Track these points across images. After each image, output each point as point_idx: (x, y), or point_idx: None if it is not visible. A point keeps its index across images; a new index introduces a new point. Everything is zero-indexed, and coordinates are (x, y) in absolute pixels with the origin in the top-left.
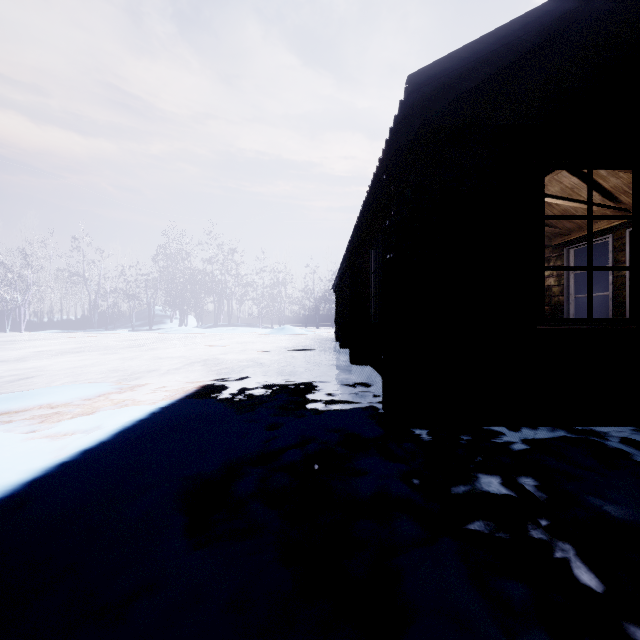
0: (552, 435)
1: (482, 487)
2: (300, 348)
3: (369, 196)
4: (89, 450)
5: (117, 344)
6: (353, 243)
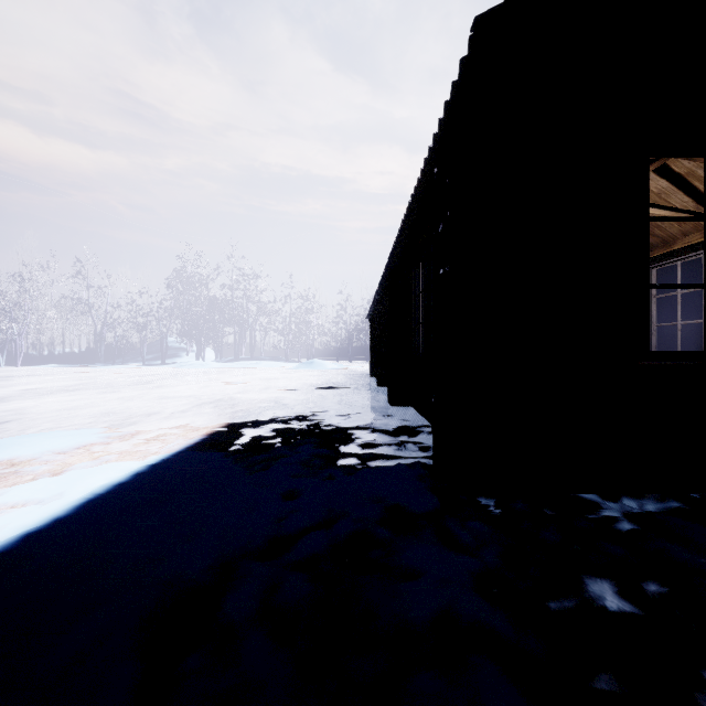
0: (663, 507)
1: (593, 600)
2: (330, 385)
3: (414, 201)
4: (32, 535)
5: (121, 381)
6: (392, 262)
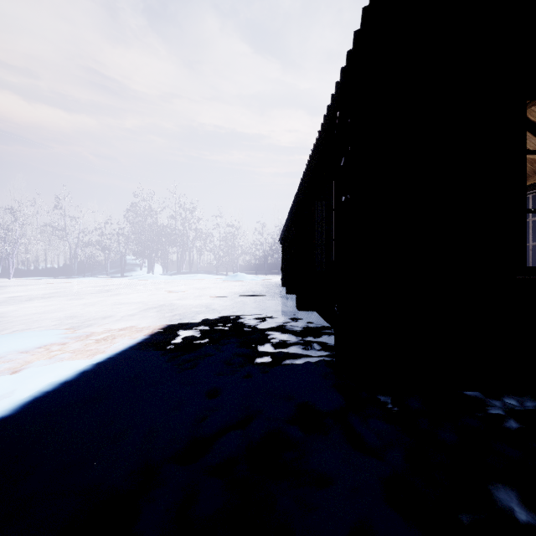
0: None
1: (501, 510)
2: (250, 293)
3: (317, 144)
4: None
5: (88, 289)
6: (299, 196)
